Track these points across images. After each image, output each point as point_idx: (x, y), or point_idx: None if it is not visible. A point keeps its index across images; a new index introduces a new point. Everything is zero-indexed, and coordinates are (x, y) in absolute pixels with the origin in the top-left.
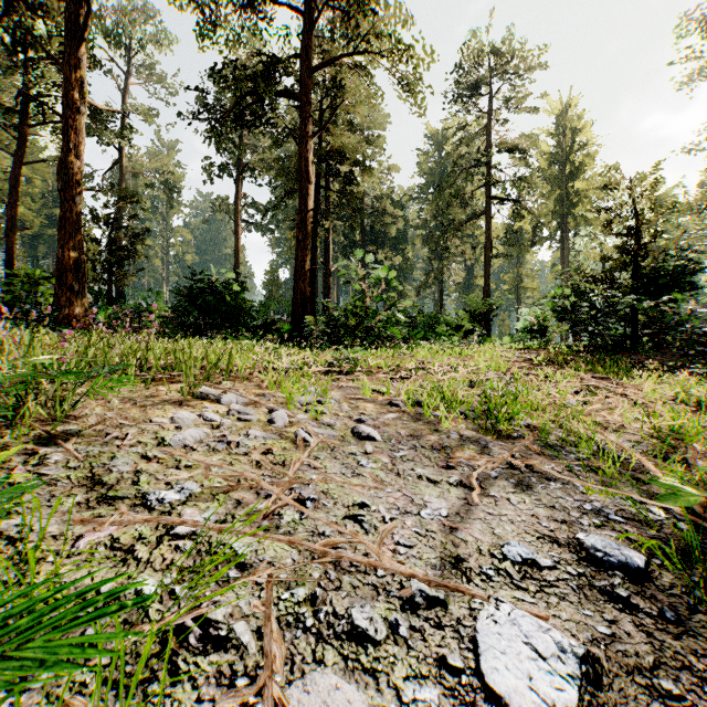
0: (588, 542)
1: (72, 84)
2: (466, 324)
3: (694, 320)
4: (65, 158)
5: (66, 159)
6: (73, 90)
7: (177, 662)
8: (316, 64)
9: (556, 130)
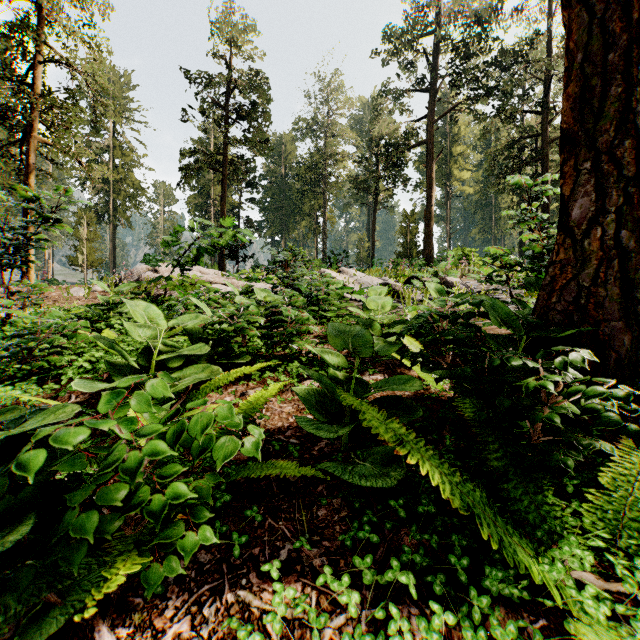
0: None
1: (431, 178)
2: None
3: None
4: (428, 210)
5: (429, 211)
6: (431, 180)
7: None
8: (552, 139)
9: None
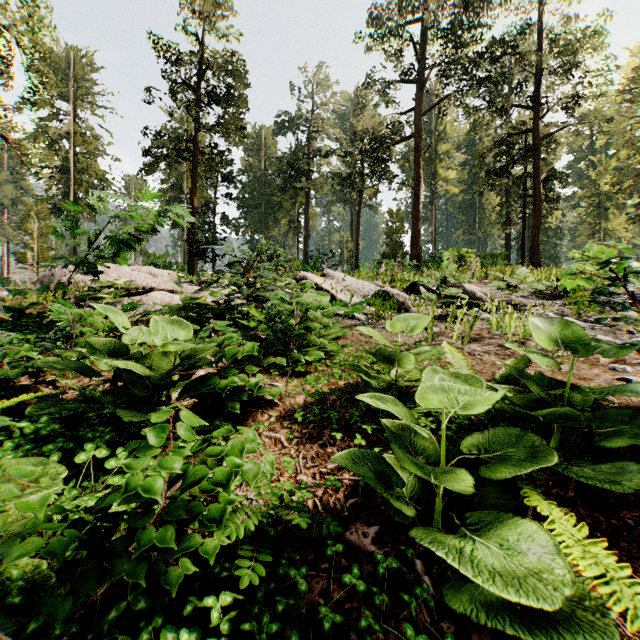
0: None
1: (419, 175)
2: None
3: None
4: (416, 208)
5: (417, 209)
6: (419, 177)
7: None
8: (544, 136)
9: None
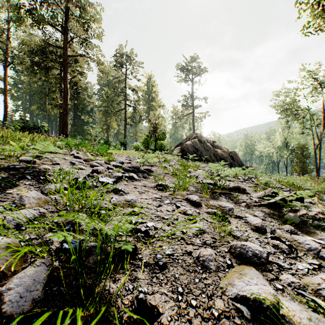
0: (132, 157)
1: None
2: (119, 146)
3: (161, 146)
4: None
5: None
6: None
7: (112, 155)
8: (70, 55)
9: (147, 84)
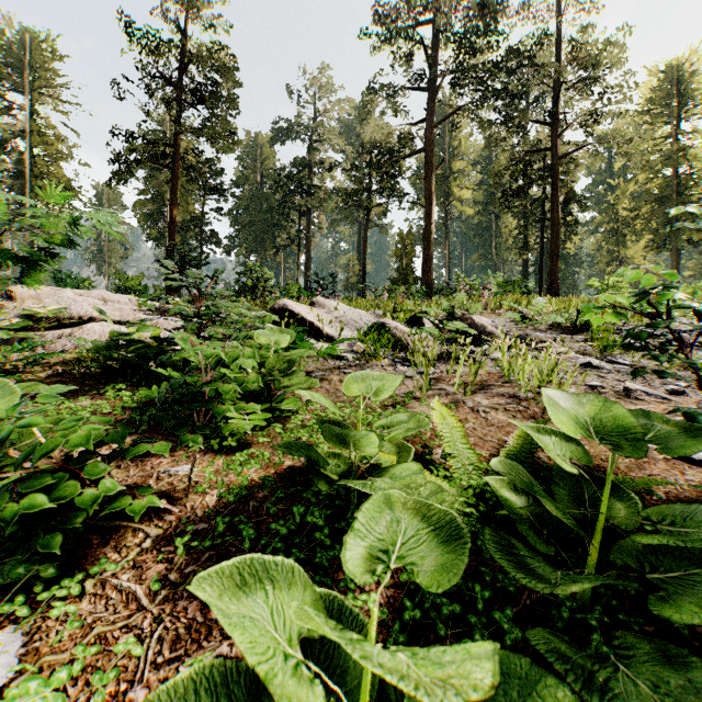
0: None
1: (430, 192)
2: None
3: None
4: (428, 230)
5: (428, 230)
6: (431, 195)
7: None
8: (562, 155)
9: None
